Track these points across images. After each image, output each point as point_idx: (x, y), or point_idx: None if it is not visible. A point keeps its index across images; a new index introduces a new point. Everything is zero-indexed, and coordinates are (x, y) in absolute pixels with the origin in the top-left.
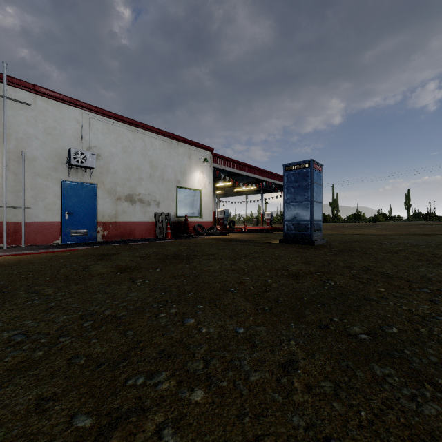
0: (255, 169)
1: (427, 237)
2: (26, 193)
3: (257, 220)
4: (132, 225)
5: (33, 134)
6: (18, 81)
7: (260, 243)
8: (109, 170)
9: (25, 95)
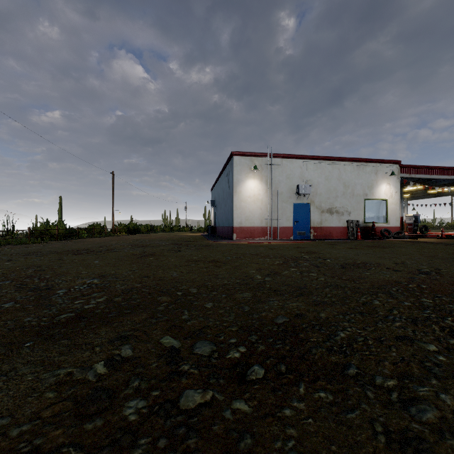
0: None
1: None
2: (278, 212)
3: None
4: (331, 229)
5: (281, 180)
6: (276, 154)
7: (450, 244)
8: (317, 193)
9: (278, 160)
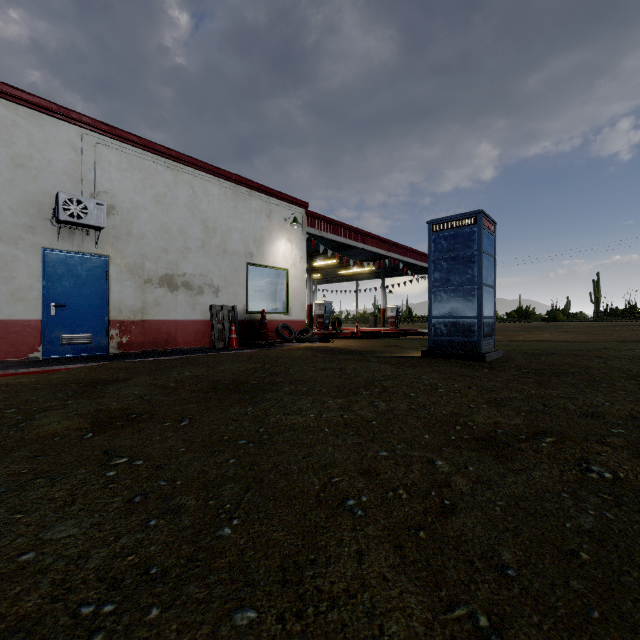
0: (374, 238)
1: None
2: None
3: (375, 319)
4: (171, 326)
5: None
6: None
7: (387, 357)
8: (131, 233)
9: None
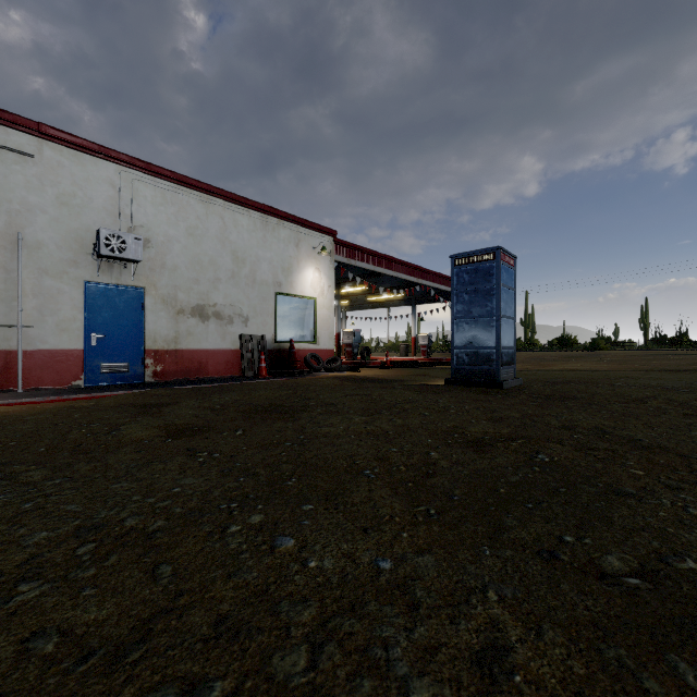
0: (404, 265)
1: (686, 376)
2: (25, 303)
3: (406, 347)
4: (203, 355)
5: (37, 204)
6: (11, 116)
7: (412, 385)
8: (165, 265)
9: (24, 140)
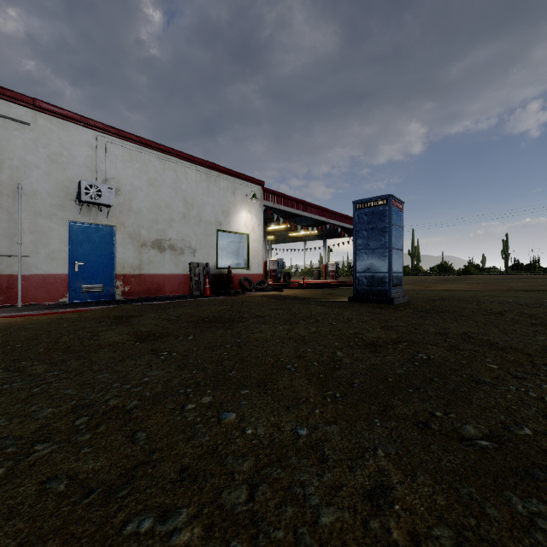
0: (317, 208)
1: (536, 294)
2: (24, 238)
3: (318, 272)
4: (160, 278)
5: (33, 162)
6: (13, 93)
7: (323, 301)
8: (131, 208)
9: (23, 112)
